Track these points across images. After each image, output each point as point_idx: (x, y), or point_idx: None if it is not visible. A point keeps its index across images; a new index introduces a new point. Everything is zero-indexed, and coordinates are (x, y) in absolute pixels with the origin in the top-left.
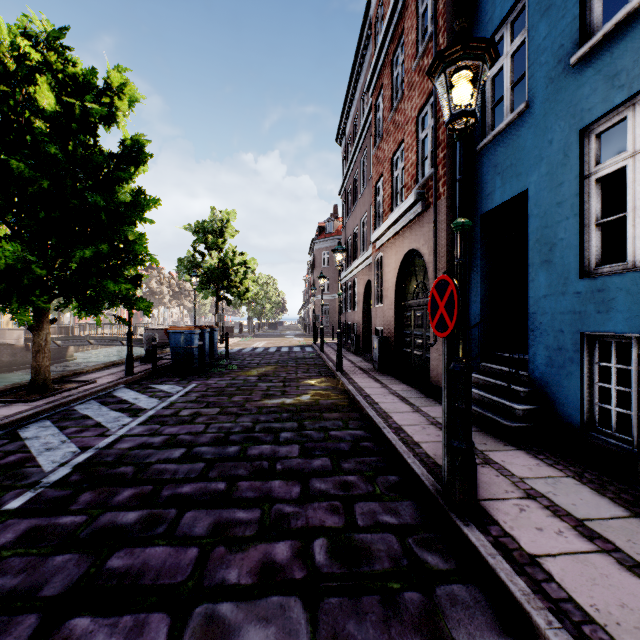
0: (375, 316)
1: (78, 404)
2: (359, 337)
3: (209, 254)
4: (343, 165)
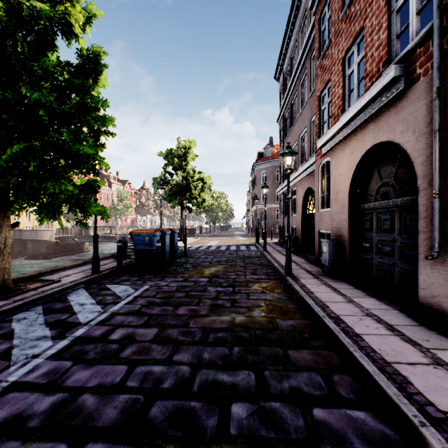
0: (319, 220)
1: (22, 311)
2: (298, 239)
3: (176, 174)
4: (280, 97)
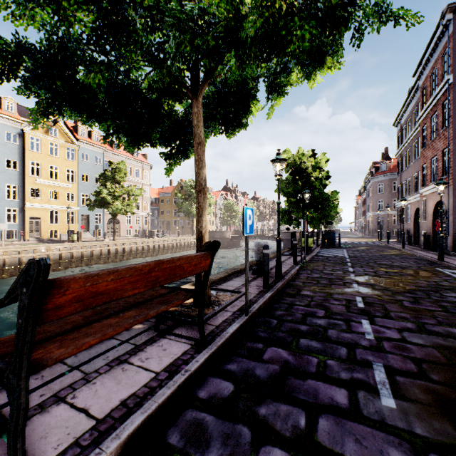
0: (421, 226)
1: (319, 250)
2: (411, 237)
3: None
4: (398, 139)
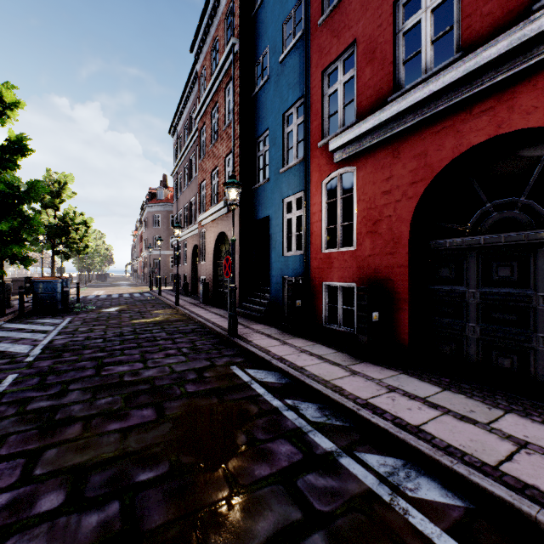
0: (201, 269)
1: None
2: (189, 284)
3: (45, 211)
4: (175, 153)
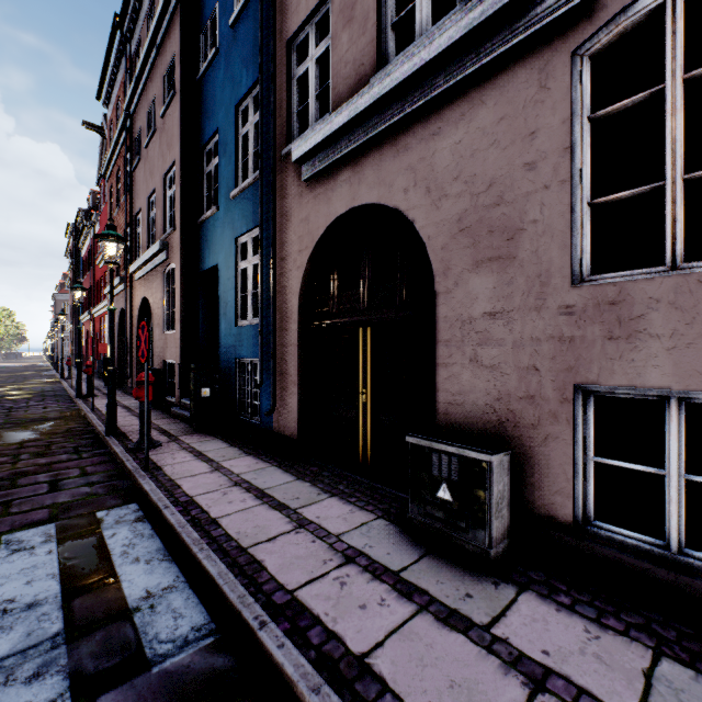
0: None
1: None
2: None
3: None
4: None
